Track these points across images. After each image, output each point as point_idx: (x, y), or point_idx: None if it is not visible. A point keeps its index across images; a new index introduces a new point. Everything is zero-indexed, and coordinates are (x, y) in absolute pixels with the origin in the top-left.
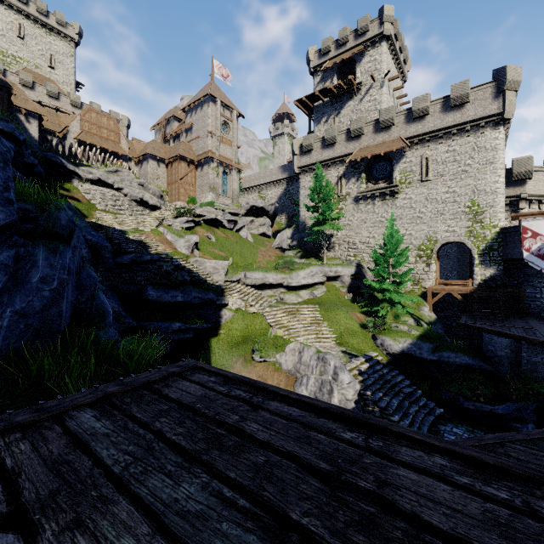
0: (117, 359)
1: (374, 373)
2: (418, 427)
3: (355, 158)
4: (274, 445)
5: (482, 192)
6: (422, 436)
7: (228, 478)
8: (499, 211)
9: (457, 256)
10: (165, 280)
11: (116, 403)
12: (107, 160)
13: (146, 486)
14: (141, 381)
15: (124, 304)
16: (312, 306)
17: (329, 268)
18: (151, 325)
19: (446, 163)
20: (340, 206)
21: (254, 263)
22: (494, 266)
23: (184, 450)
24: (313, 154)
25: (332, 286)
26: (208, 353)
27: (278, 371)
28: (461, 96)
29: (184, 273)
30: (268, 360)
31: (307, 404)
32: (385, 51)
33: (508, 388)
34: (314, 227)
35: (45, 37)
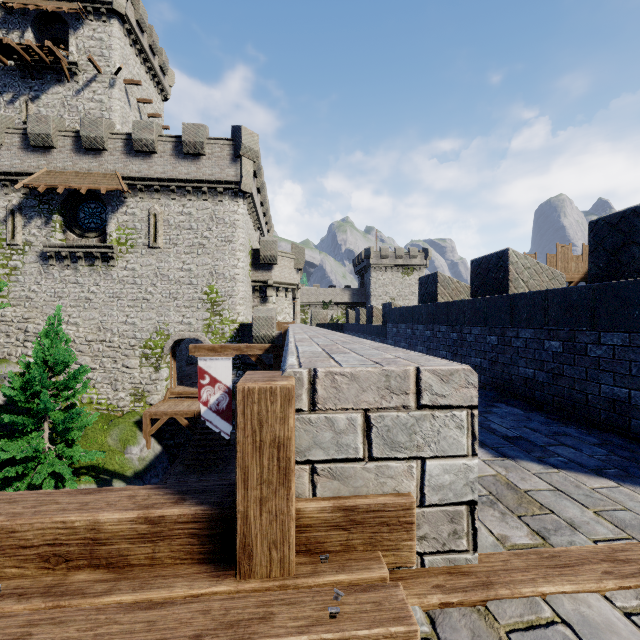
0: None
1: None
2: None
3: (38, 184)
4: None
5: (221, 276)
6: None
7: None
8: (238, 302)
9: None
10: None
11: None
12: None
13: None
14: None
15: None
16: None
17: None
18: None
19: (181, 229)
20: (12, 264)
21: None
22: (233, 371)
23: None
24: None
25: None
26: None
27: None
28: (195, 143)
29: None
30: None
31: None
32: (118, 35)
33: None
34: None
35: None
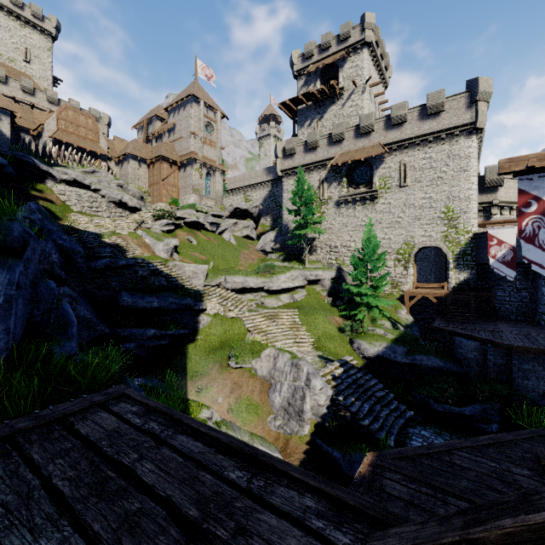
0: (71, 375)
1: (348, 378)
2: (388, 430)
3: (337, 163)
4: (157, 489)
5: (456, 198)
6: (303, 474)
7: (92, 530)
8: (472, 217)
9: (435, 259)
10: (141, 286)
11: (21, 441)
12: (84, 160)
13: (2, 544)
14: (58, 413)
15: (97, 310)
16: (291, 310)
17: (310, 271)
18: (125, 331)
19: (423, 170)
20: (322, 210)
21: (236, 266)
22: (467, 270)
23: (65, 497)
24: (295, 157)
25: (313, 289)
26: (184, 359)
27: (253, 377)
28: (436, 105)
29: (160, 278)
30: (243, 366)
31: (213, 438)
32: (366, 57)
33: (475, 389)
34: (296, 231)
35: (20, 30)
